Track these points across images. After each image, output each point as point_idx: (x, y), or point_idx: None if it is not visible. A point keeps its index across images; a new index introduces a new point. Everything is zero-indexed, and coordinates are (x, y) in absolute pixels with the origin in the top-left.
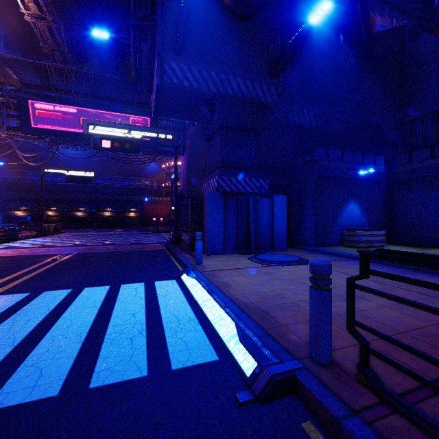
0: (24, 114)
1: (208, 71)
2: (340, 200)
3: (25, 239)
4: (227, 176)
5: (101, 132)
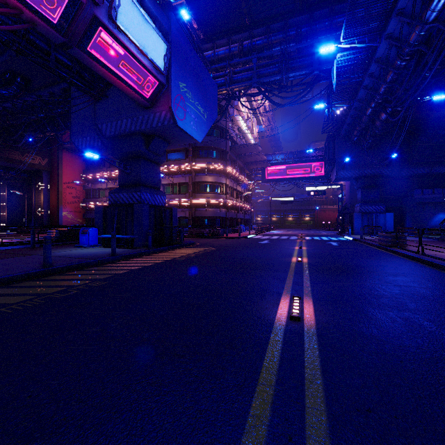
0: (263, 173)
1: (354, 171)
2: (431, 213)
3: (270, 231)
4: (363, 206)
5: (310, 189)
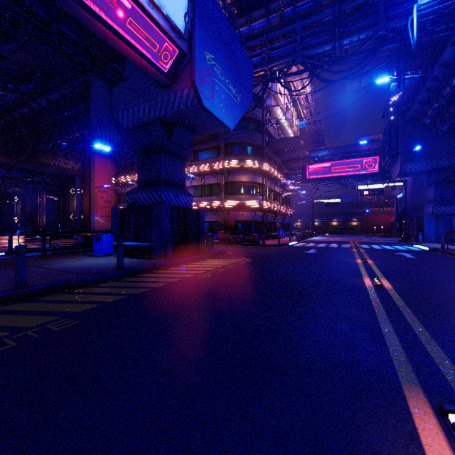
0: (304, 173)
1: (426, 163)
2: None
3: (313, 237)
4: (438, 207)
5: (364, 188)
